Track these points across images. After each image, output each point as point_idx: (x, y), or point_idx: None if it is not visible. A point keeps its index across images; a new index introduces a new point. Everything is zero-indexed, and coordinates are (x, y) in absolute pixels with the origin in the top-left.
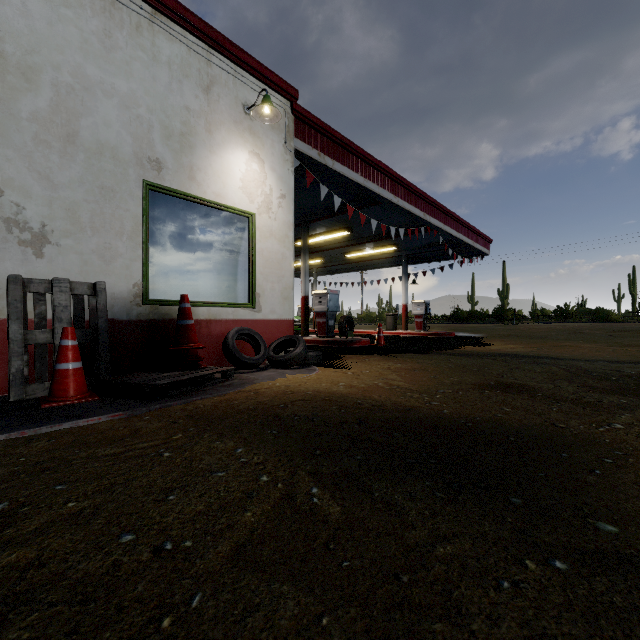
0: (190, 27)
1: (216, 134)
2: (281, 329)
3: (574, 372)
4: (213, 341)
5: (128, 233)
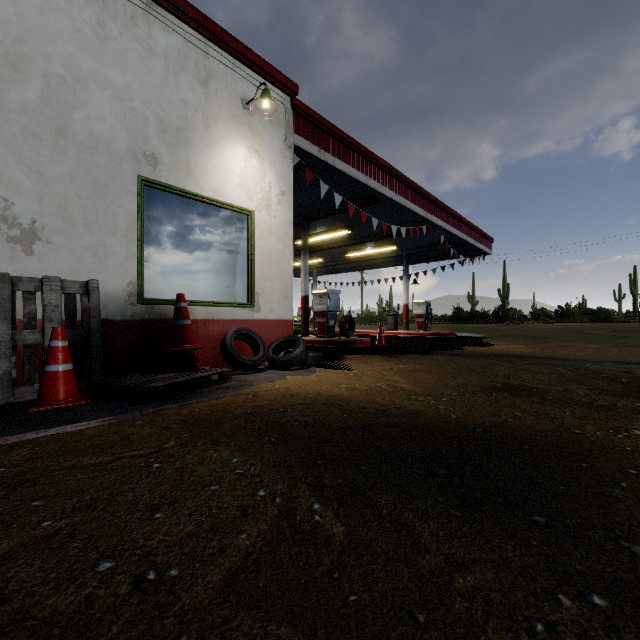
0: (187, 18)
1: (214, 129)
2: (281, 329)
3: (582, 373)
4: (211, 342)
5: (122, 230)
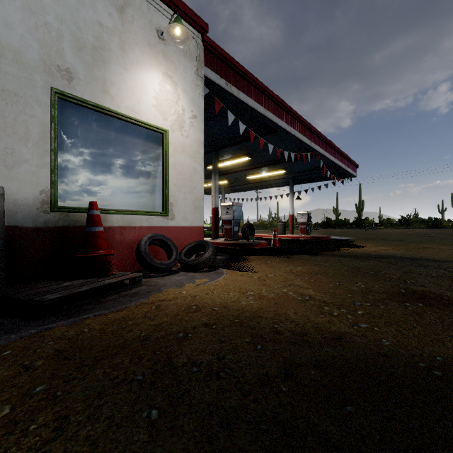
0: None
1: (130, 53)
2: (193, 235)
3: None
4: (127, 246)
5: (34, 139)
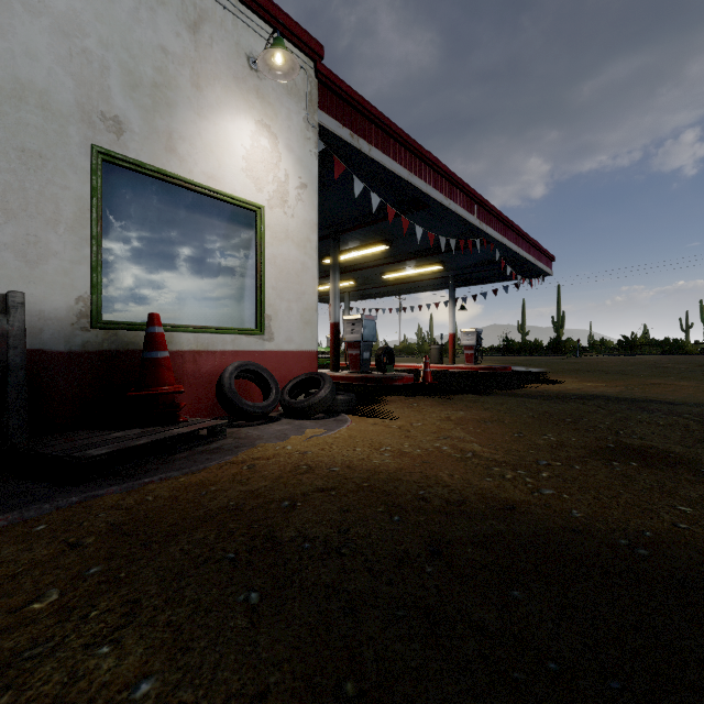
0: None
1: (208, 91)
2: (301, 364)
3: None
4: (203, 381)
5: (67, 222)
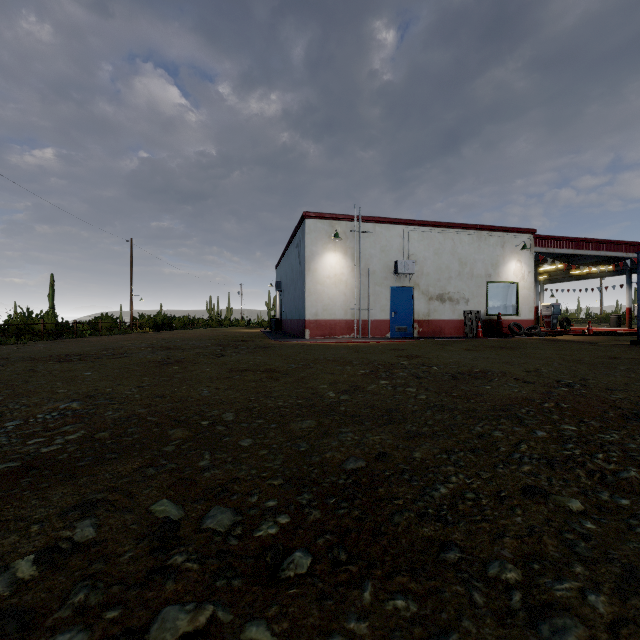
0: (498, 231)
1: (505, 259)
2: (528, 323)
3: None
4: (504, 326)
5: (483, 296)
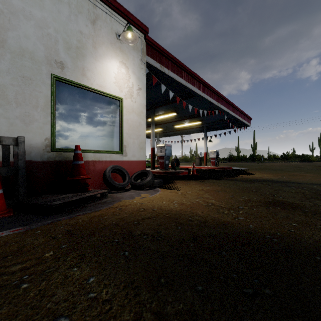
0: None
1: (99, 49)
2: (138, 166)
3: (315, 192)
4: (97, 173)
5: (41, 106)
